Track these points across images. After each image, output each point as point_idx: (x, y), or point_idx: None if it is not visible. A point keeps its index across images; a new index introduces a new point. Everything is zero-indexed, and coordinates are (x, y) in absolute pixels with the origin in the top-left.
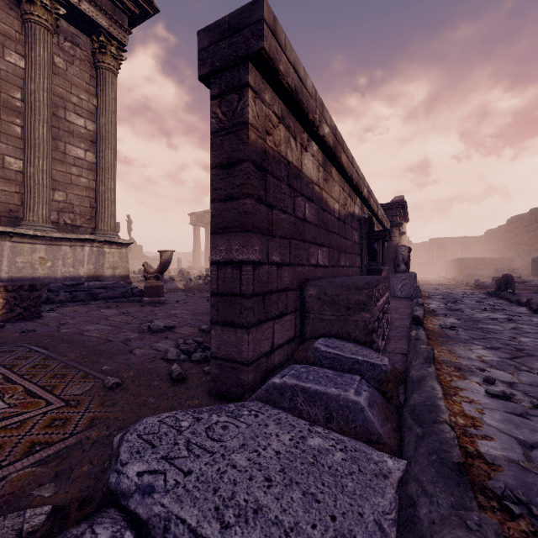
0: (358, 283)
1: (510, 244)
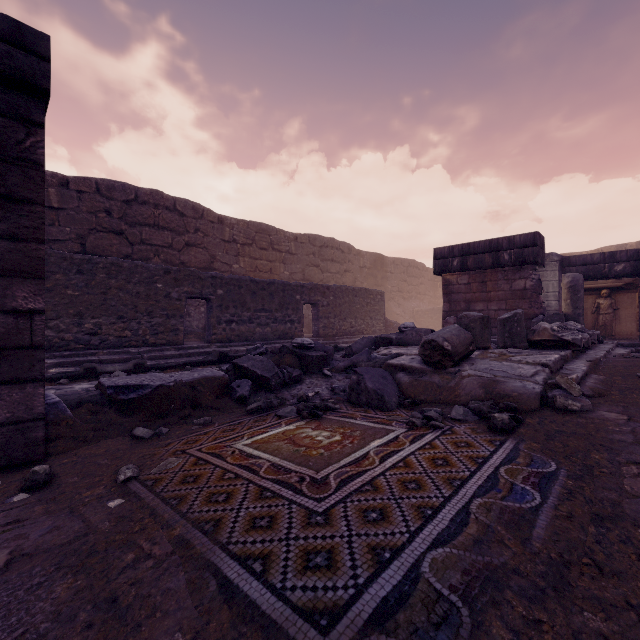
0: None
1: None
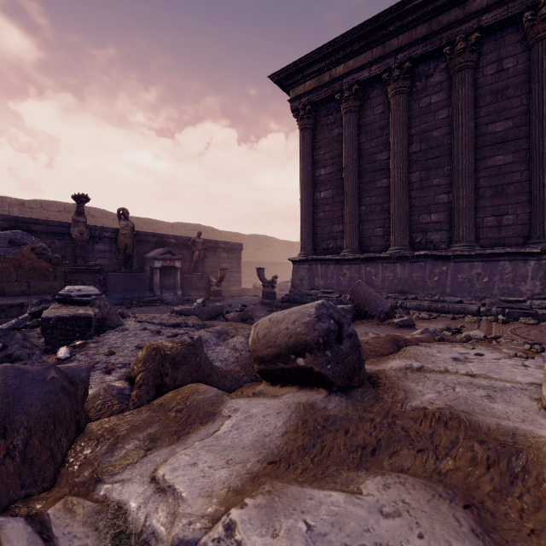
0: None
1: None
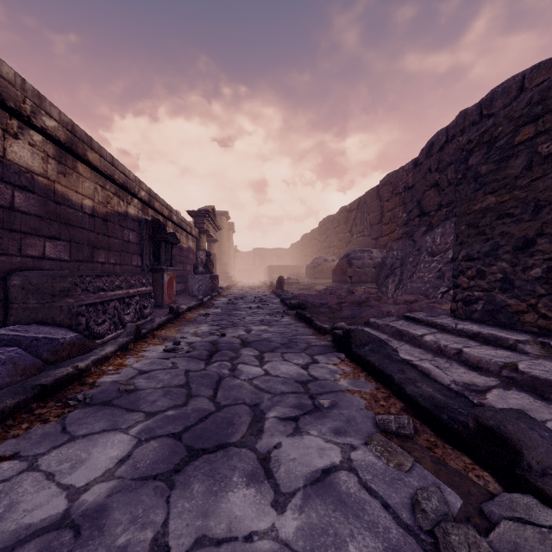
0: (63, 272)
1: (302, 255)
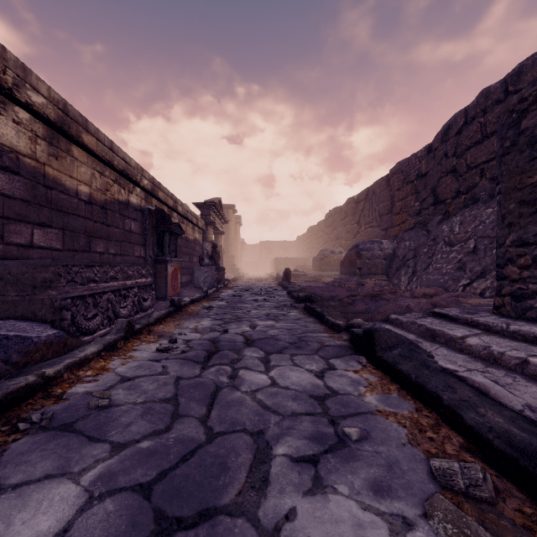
0: (45, 261)
1: (309, 247)
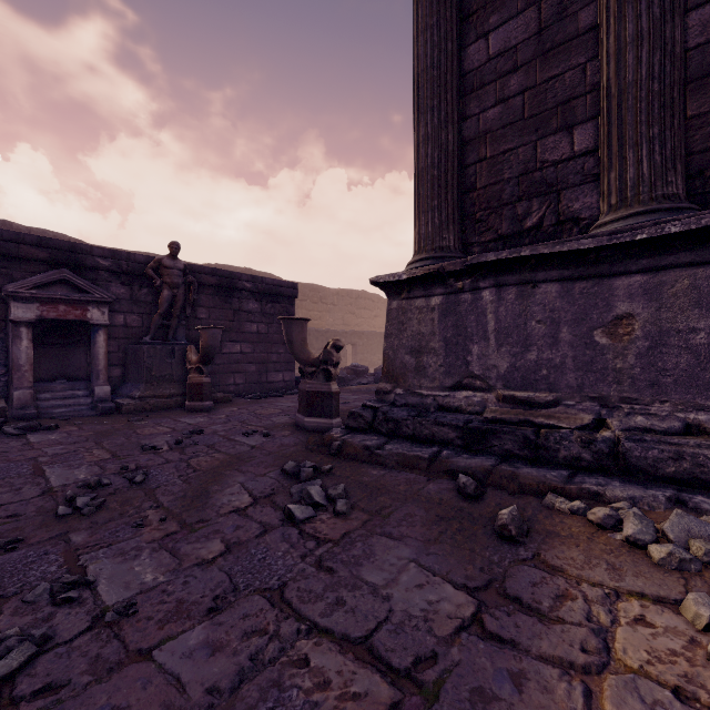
0: None
1: None
